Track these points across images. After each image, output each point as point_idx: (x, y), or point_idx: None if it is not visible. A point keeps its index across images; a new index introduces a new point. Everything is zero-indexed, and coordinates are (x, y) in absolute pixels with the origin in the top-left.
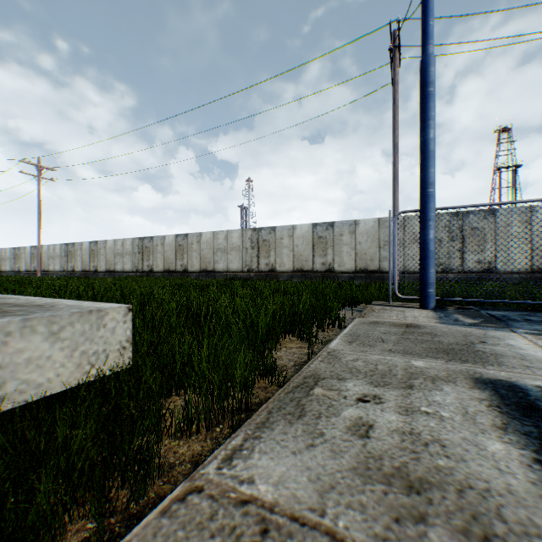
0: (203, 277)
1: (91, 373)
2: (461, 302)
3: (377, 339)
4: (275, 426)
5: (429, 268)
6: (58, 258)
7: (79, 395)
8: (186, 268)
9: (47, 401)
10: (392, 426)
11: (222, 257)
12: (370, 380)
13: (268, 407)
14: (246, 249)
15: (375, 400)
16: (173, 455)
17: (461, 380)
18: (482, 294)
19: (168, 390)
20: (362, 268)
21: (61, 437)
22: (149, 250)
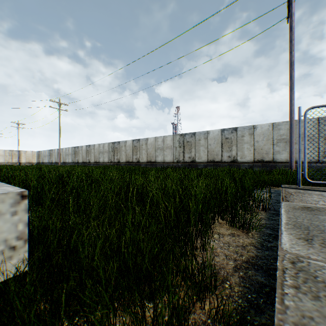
0: (149, 166)
1: None
2: None
3: None
4: None
5: None
6: (70, 155)
7: None
8: (139, 160)
9: None
10: None
11: (160, 153)
12: None
13: None
14: (175, 147)
15: None
16: None
17: None
18: None
19: None
20: (258, 160)
21: None
22: (117, 149)
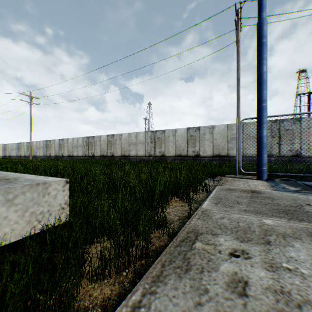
0: (123, 159)
1: (38, 226)
2: (282, 176)
3: (234, 201)
4: (167, 280)
5: (263, 154)
6: (41, 149)
7: (25, 246)
8: (113, 154)
9: (3, 249)
10: (264, 283)
11: (133, 148)
12: (236, 236)
13: (162, 260)
14: (147, 143)
15: (243, 254)
16: (88, 298)
17: (305, 237)
18: (296, 170)
19: (91, 239)
20: (217, 154)
21: (0, 285)
22: (92, 144)
